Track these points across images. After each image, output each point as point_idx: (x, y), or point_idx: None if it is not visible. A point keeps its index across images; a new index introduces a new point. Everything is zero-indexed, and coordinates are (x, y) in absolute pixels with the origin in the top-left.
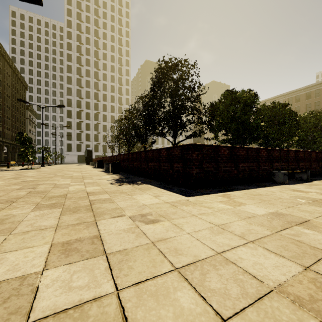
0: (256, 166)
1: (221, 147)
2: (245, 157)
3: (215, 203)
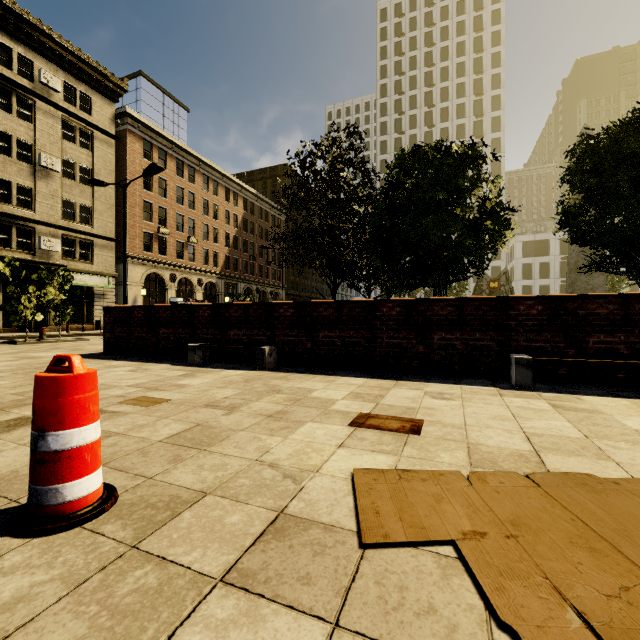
0: (189, 334)
1: (134, 308)
2: (169, 319)
3: (31, 359)
